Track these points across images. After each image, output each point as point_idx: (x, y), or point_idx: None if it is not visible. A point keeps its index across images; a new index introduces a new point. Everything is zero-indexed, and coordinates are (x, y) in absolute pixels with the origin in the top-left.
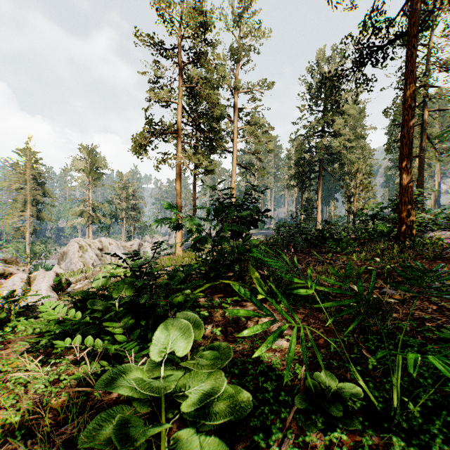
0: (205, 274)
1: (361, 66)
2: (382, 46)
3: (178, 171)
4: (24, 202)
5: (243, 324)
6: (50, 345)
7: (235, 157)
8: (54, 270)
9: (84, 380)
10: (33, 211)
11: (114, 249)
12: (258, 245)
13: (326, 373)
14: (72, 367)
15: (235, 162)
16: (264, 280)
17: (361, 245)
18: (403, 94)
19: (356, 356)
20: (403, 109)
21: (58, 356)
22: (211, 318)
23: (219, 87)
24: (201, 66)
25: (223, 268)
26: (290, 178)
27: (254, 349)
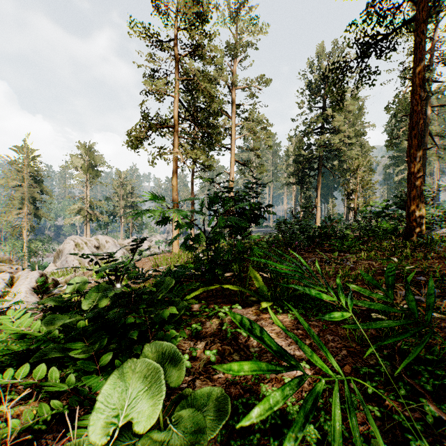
0: (200, 276)
1: (366, 55)
2: (389, 34)
3: (174, 166)
4: (21, 199)
5: (244, 340)
6: (5, 368)
7: (233, 154)
8: (49, 268)
9: (28, 428)
10: (30, 208)
11: (111, 247)
12: (261, 244)
13: (378, 444)
14: (15, 408)
15: (233, 159)
16: (266, 283)
17: (365, 243)
18: (412, 83)
19: (406, 401)
20: (411, 99)
21: (5, 388)
22: (205, 330)
23: (217, 82)
24: (198, 58)
25: (220, 270)
26: (289, 175)
27: (259, 380)
